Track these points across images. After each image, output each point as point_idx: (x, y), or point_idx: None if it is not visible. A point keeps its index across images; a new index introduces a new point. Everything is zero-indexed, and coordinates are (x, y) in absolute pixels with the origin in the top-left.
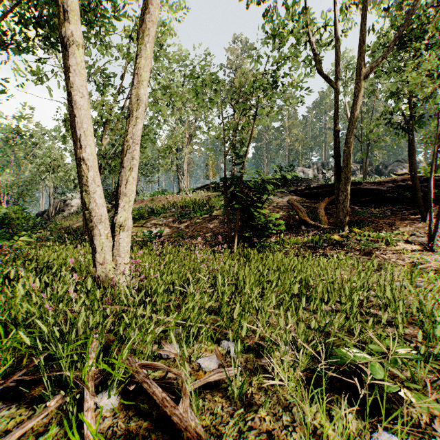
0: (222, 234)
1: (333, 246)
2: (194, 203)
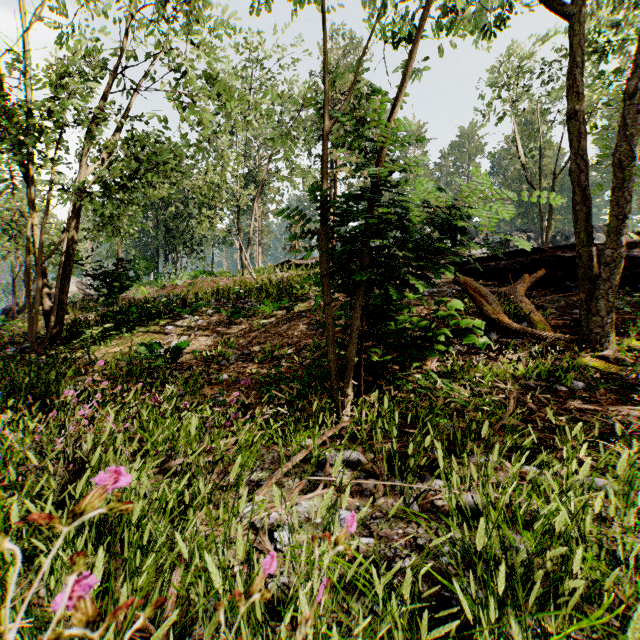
0: (312, 351)
1: (609, 389)
2: (262, 289)
